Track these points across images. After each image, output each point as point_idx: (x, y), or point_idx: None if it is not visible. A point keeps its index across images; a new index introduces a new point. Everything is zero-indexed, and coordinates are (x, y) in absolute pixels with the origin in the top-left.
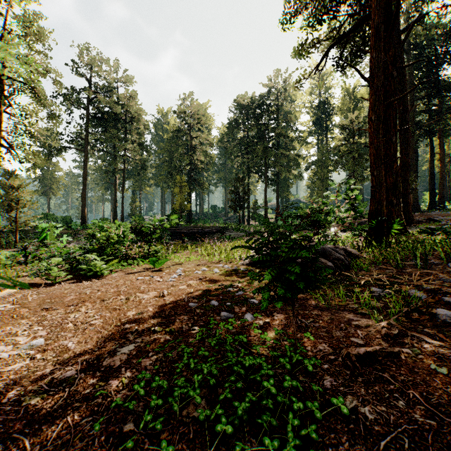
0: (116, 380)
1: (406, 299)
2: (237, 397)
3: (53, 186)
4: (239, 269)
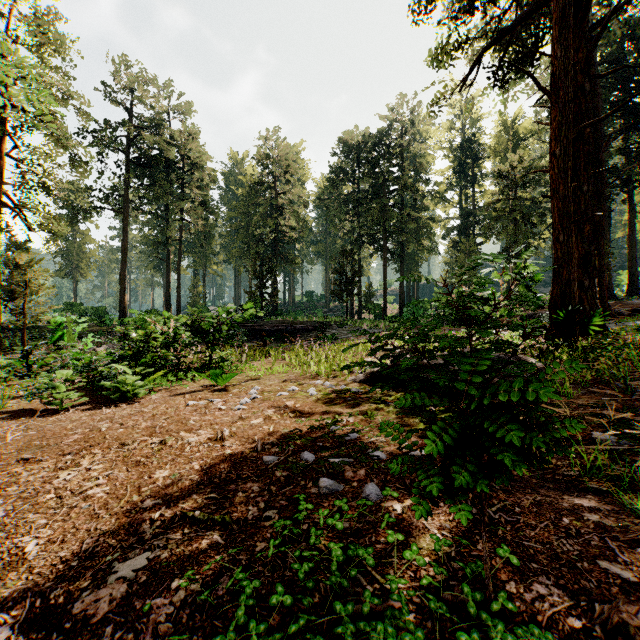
0: None
1: None
2: None
3: (81, 264)
4: (348, 389)
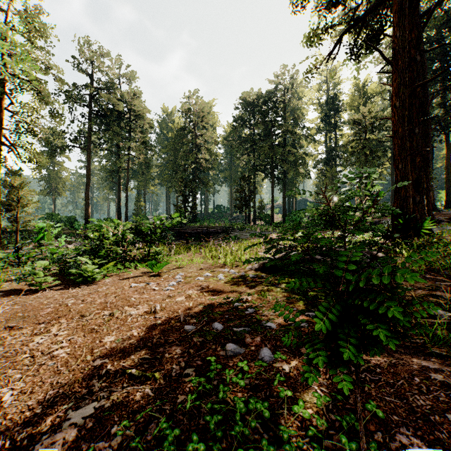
0: None
1: None
2: None
3: (58, 186)
4: (247, 275)
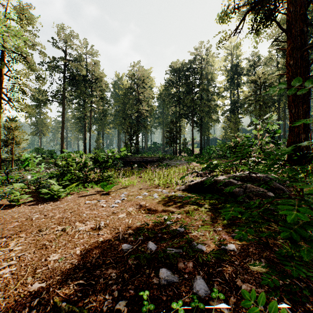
0: None
1: None
2: None
3: (43, 129)
4: (176, 195)
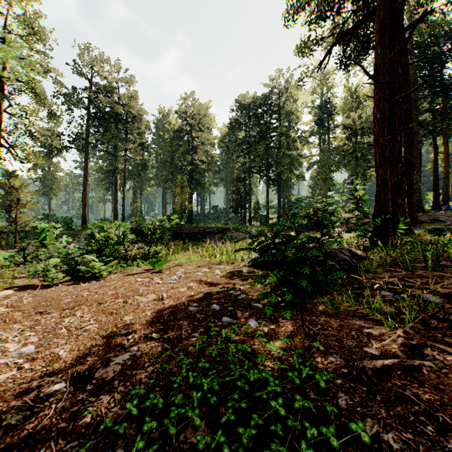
0: (108, 395)
1: (419, 304)
2: (241, 418)
3: (54, 186)
4: (241, 271)
